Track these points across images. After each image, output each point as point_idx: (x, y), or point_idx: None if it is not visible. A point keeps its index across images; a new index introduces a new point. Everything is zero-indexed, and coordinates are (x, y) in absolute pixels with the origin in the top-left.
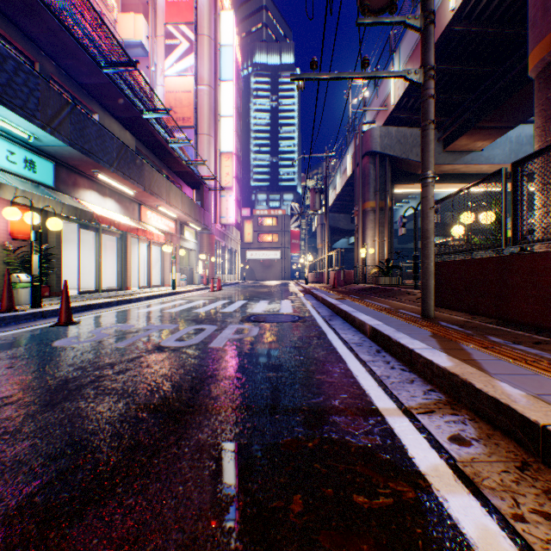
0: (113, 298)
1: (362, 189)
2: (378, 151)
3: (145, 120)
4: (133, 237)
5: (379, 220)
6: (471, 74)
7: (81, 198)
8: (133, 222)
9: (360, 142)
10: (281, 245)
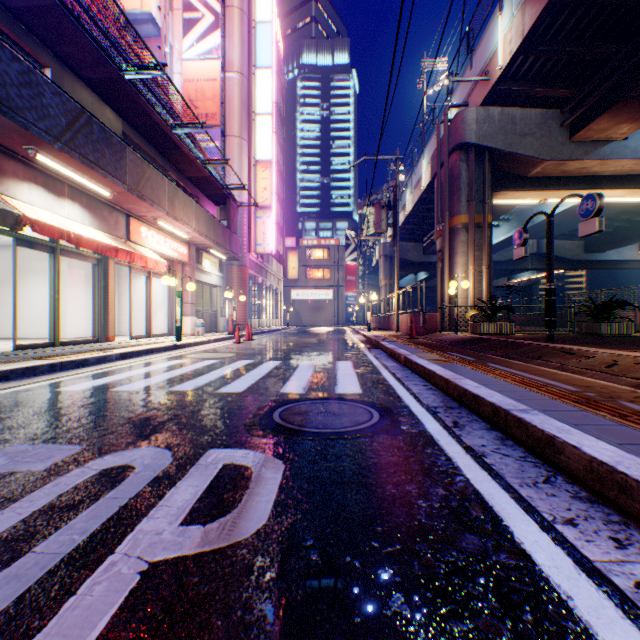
0: (49, 359)
1: (448, 199)
2: (474, 143)
3: (129, 84)
4: (121, 264)
5: (474, 242)
6: (634, 4)
7: (8, 193)
8: (115, 240)
9: (446, 132)
10: (334, 283)
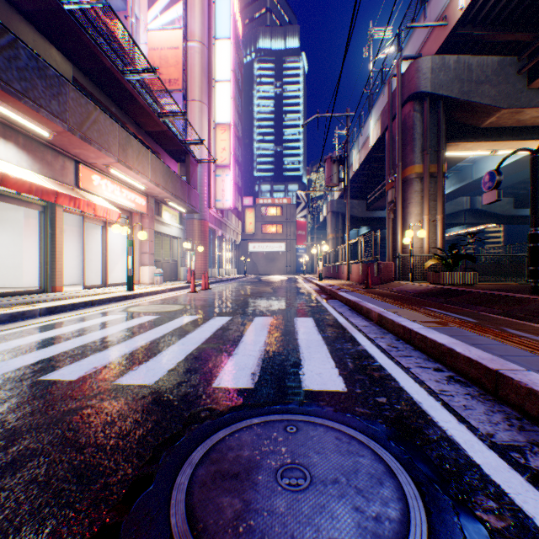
0: None
1: (400, 150)
2: (429, 92)
3: (70, 17)
4: (72, 212)
5: (427, 192)
6: None
7: None
8: (60, 186)
9: (399, 84)
10: (286, 237)
